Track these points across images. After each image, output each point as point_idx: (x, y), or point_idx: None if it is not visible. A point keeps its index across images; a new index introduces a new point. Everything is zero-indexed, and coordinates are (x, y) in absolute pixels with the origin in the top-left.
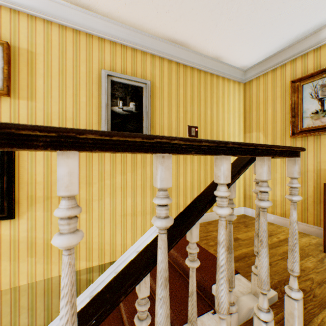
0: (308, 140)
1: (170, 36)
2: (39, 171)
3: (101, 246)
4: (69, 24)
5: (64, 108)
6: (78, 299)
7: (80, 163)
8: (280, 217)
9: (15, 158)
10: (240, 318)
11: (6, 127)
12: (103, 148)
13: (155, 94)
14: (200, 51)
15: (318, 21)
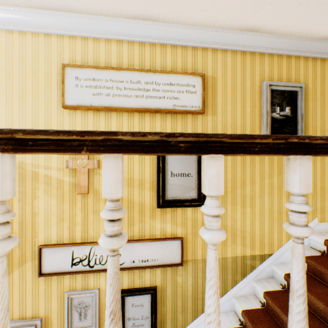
0: None
1: None
2: None
3: (261, 238)
4: (239, 49)
5: (235, 119)
6: (244, 280)
7: (245, 165)
8: None
9: None
10: None
11: None
12: None
13: (307, 96)
14: None
15: None
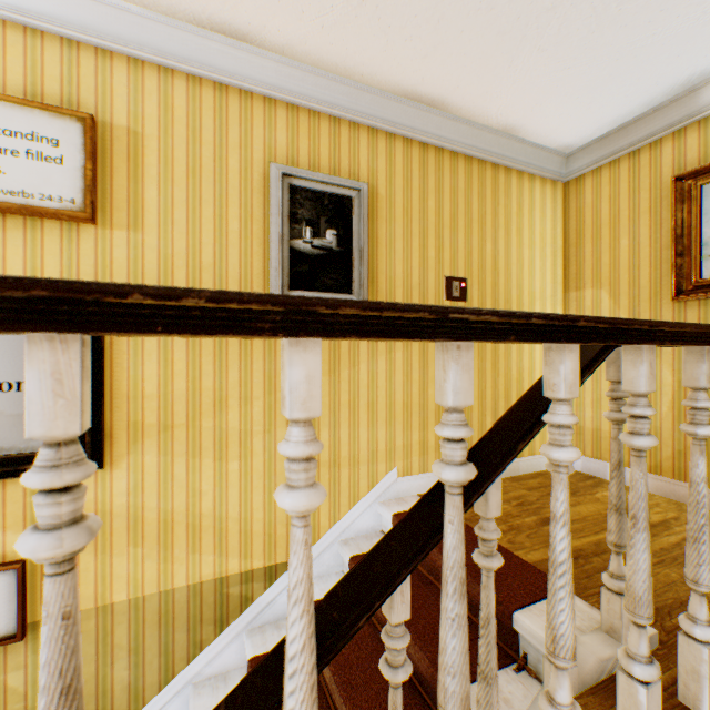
0: None
1: (411, 89)
2: (151, 374)
3: (268, 529)
4: (206, 73)
5: (198, 244)
6: (225, 636)
7: (228, 357)
8: (650, 475)
9: (104, 347)
10: (582, 679)
11: (225, 298)
12: (362, 332)
13: (377, 212)
14: (473, 116)
15: None
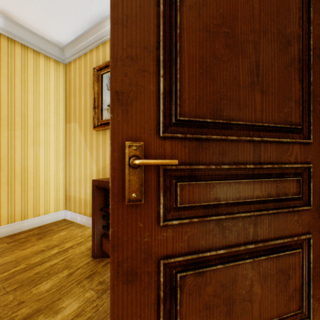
0: (107, 133)
1: None
2: None
3: None
4: None
5: None
6: None
7: None
8: (90, 218)
9: None
10: None
11: None
12: None
13: None
14: None
15: (102, 5)
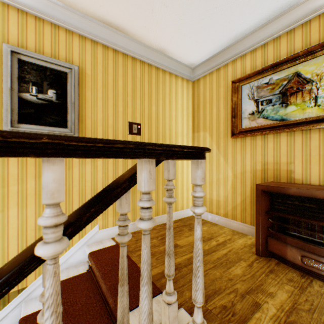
0: (247, 140)
1: (103, 17)
2: None
3: None
4: None
5: None
6: None
7: None
8: (224, 218)
9: None
10: None
11: None
12: None
13: (86, 83)
14: (142, 40)
15: (252, 22)
